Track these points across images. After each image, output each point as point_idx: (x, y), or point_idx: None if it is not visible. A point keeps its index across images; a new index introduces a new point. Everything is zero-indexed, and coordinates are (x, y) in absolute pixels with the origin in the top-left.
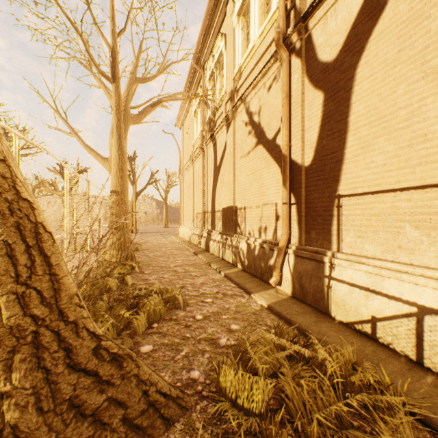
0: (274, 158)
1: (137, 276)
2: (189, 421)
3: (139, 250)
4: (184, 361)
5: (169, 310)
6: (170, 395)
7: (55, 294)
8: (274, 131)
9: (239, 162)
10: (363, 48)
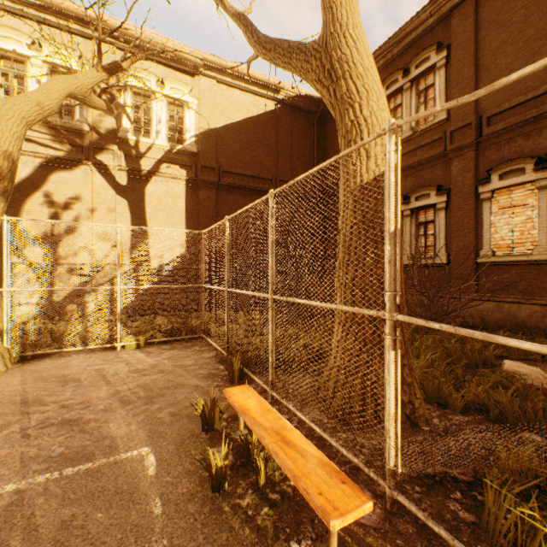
0: None
1: None
2: None
3: None
4: None
5: None
6: None
7: None
8: None
9: None
10: (30, 197)
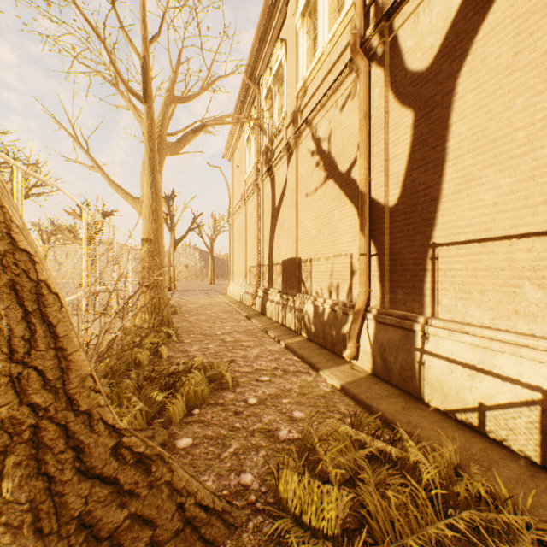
0: (348, 196)
1: (175, 347)
2: (239, 545)
3: (178, 313)
4: (233, 461)
5: (214, 391)
6: (213, 508)
7: (63, 375)
8: (349, 161)
9: (304, 202)
10: (467, 52)
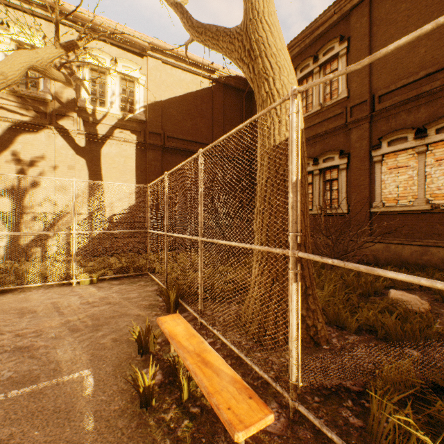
0: None
1: None
2: None
3: None
4: None
5: None
6: None
7: None
8: None
9: None
10: None
